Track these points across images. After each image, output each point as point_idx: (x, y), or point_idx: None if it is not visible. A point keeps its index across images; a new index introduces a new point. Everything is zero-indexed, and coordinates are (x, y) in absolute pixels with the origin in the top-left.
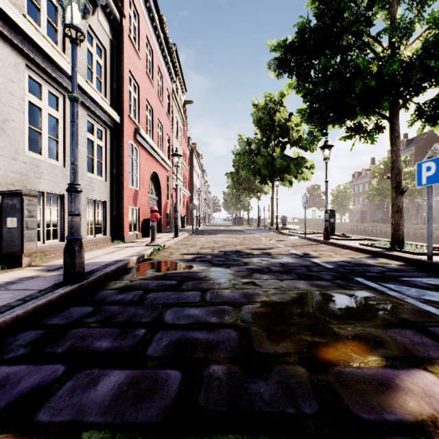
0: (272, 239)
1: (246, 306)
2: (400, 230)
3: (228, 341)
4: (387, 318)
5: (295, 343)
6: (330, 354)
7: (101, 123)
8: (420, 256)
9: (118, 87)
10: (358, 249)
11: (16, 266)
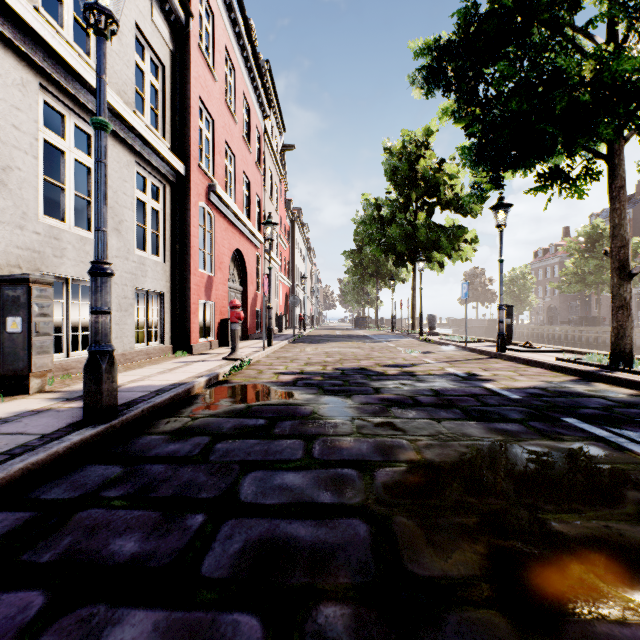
0: (415, 349)
1: (382, 469)
2: (627, 338)
3: (354, 545)
4: None
5: (482, 554)
6: (555, 584)
7: (156, 175)
8: None
9: (182, 122)
10: (555, 367)
11: (21, 392)
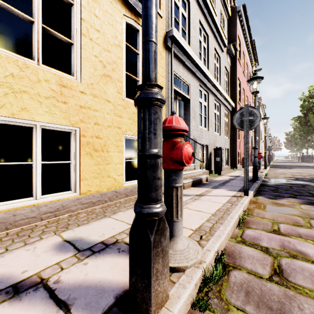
0: None
1: None
2: None
3: None
4: None
5: None
6: None
7: (227, 110)
8: None
9: (233, 89)
10: None
11: (218, 175)
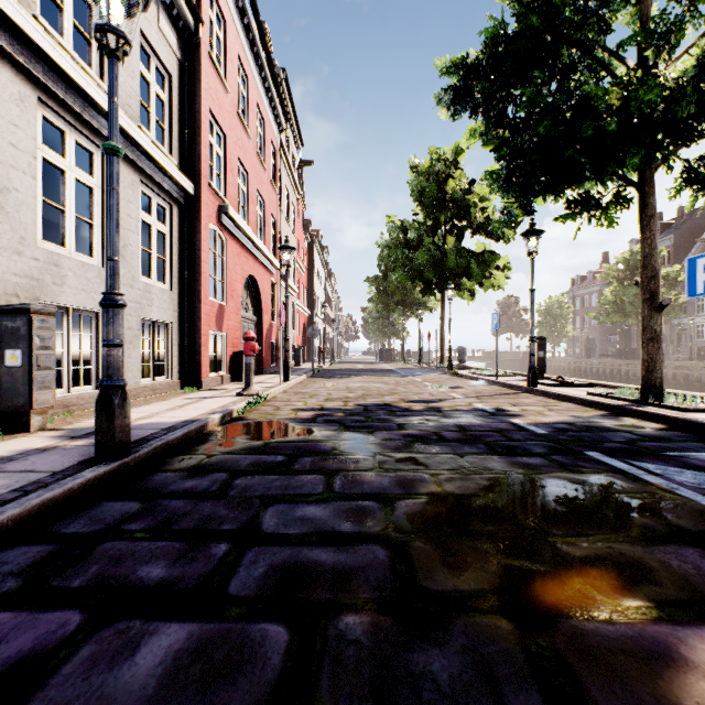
0: (443, 384)
1: (403, 501)
2: (658, 371)
3: (373, 567)
4: (649, 525)
5: (492, 572)
6: (555, 594)
7: (163, 195)
8: (692, 415)
9: (191, 137)
10: (586, 402)
11: (21, 430)
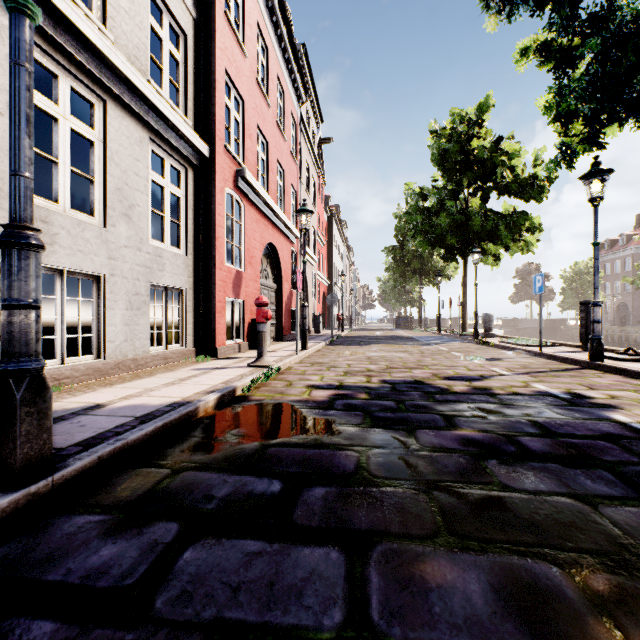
0: (478, 355)
1: None
2: None
3: None
4: None
5: None
6: None
7: (176, 156)
8: None
9: (207, 98)
10: None
11: None
